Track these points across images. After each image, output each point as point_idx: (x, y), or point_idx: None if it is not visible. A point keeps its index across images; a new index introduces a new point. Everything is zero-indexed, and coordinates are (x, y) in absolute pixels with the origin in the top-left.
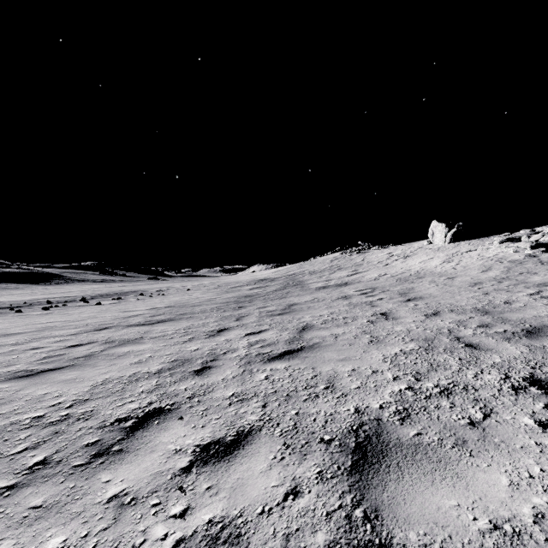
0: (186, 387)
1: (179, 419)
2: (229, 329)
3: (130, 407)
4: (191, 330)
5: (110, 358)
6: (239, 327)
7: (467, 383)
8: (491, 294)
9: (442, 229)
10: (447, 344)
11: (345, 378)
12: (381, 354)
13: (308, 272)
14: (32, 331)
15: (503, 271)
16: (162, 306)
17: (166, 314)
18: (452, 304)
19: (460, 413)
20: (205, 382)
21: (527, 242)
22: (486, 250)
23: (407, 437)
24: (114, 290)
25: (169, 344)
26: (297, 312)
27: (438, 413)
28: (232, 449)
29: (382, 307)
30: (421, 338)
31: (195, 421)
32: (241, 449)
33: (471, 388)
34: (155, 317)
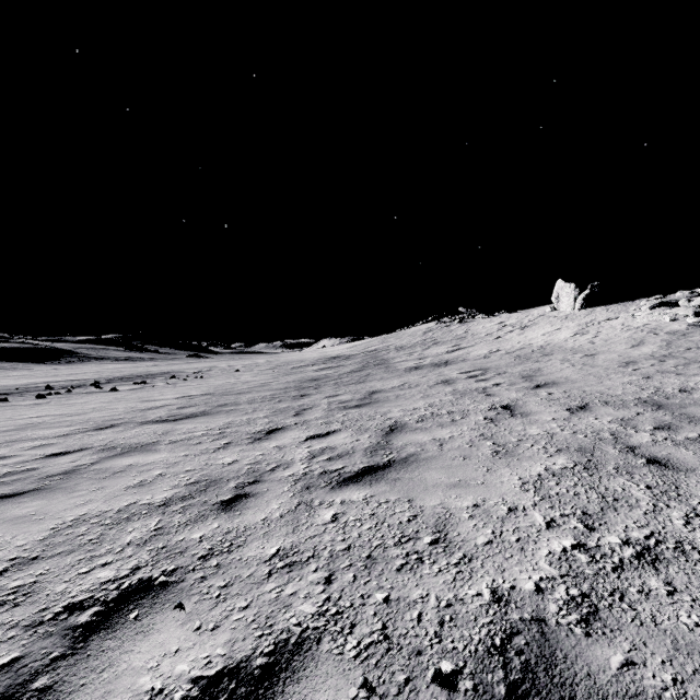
0: (202, 535)
1: (175, 609)
2: (284, 428)
3: (100, 576)
4: (229, 429)
5: (99, 476)
6: (298, 426)
7: (678, 536)
8: (656, 377)
9: (570, 291)
10: (617, 459)
11: (464, 521)
12: (516, 475)
13: (394, 348)
14: (7, 430)
15: (661, 345)
16: (197, 394)
17: (200, 405)
18: (603, 392)
19: (692, 608)
20: (234, 524)
21: (689, 307)
22: (632, 318)
23: (607, 671)
24: (139, 371)
25: (192, 453)
26: (381, 404)
27: (651, 607)
28: (261, 692)
29: (502, 397)
30: (573, 448)
31: (203, 614)
32: (277, 695)
33: (690, 548)
34: (184, 409)
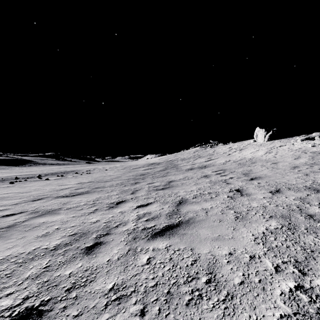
0: (71, 272)
1: None
2: (125, 201)
3: (2, 304)
4: (98, 201)
5: (25, 229)
6: (132, 200)
7: None
8: (311, 175)
9: (262, 133)
10: (305, 223)
11: (225, 265)
12: (250, 232)
13: (180, 159)
14: None
15: (309, 158)
16: (85, 182)
17: (86, 188)
18: (286, 183)
19: None
20: (90, 264)
21: None
22: (293, 145)
23: None
24: (61, 170)
25: (77, 215)
26: (174, 188)
27: None
28: None
29: (235, 185)
30: (278, 215)
31: None
32: None
33: None
34: (78, 190)
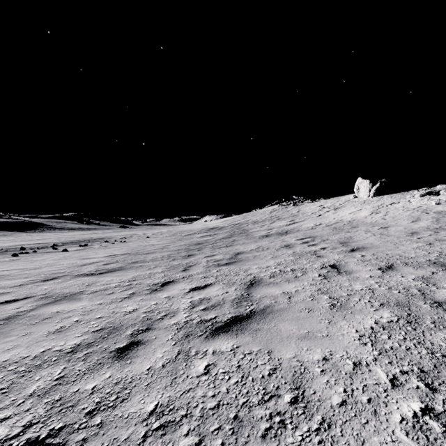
0: (94, 385)
1: None
2: (174, 281)
3: None
4: (135, 282)
5: (31, 322)
6: (184, 279)
7: None
8: (436, 244)
9: (366, 185)
10: (431, 313)
11: (317, 376)
12: (353, 327)
13: (251, 222)
14: None
15: (432, 221)
16: (119, 254)
17: (119, 262)
18: (401, 255)
19: None
20: (123, 374)
21: None
22: (409, 202)
23: None
24: (84, 237)
25: (105, 302)
26: (243, 262)
27: None
28: None
29: (328, 258)
30: (393, 302)
31: None
32: None
33: None
34: (107, 265)
